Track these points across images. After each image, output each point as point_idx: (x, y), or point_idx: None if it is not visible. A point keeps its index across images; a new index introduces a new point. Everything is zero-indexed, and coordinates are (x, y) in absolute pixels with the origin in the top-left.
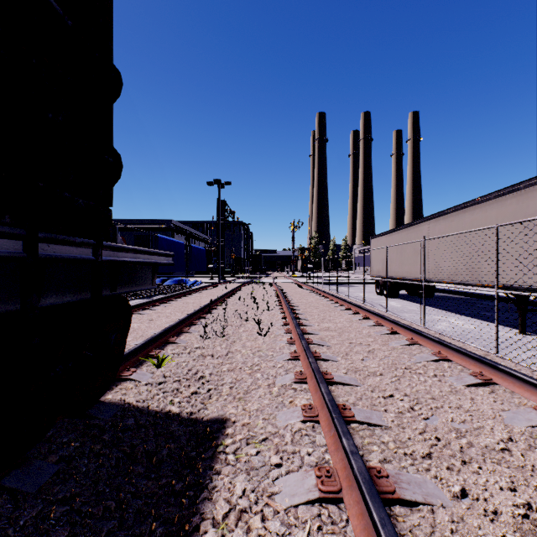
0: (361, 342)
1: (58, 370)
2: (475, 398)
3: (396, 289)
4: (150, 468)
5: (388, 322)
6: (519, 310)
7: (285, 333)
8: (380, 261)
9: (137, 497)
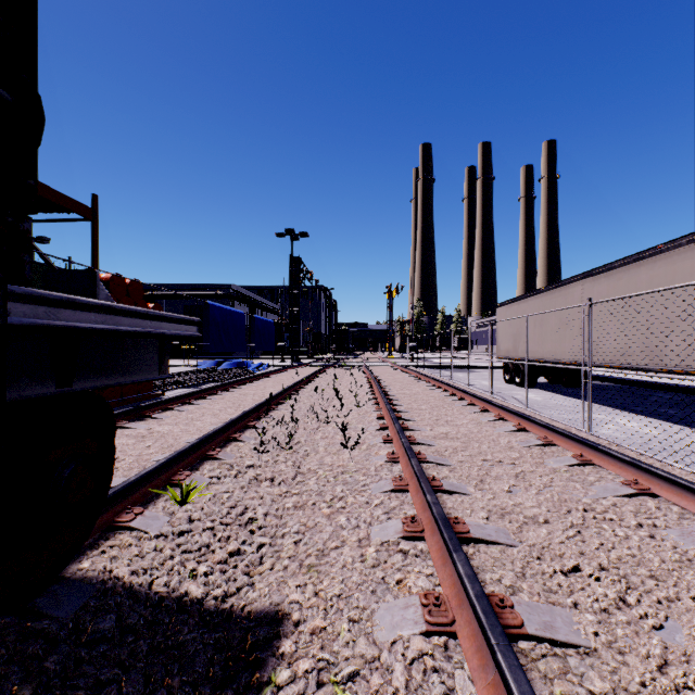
0: (500, 460)
1: None
2: None
3: (533, 375)
4: None
5: (537, 427)
6: None
7: (383, 443)
8: (510, 337)
9: None
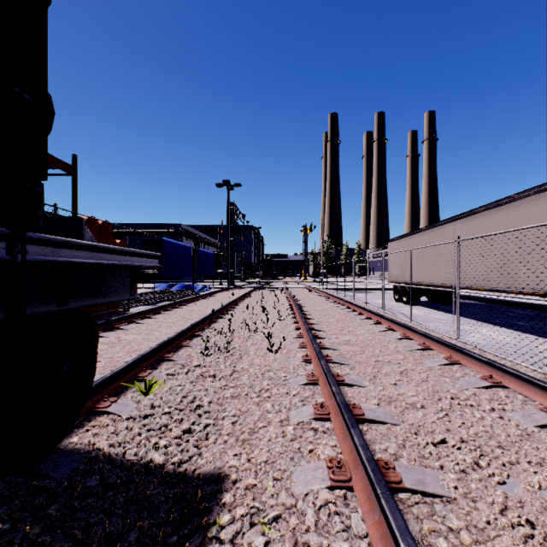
0: (389, 360)
1: None
2: None
3: (416, 295)
4: None
5: (418, 335)
6: None
7: (299, 348)
8: (399, 265)
9: None
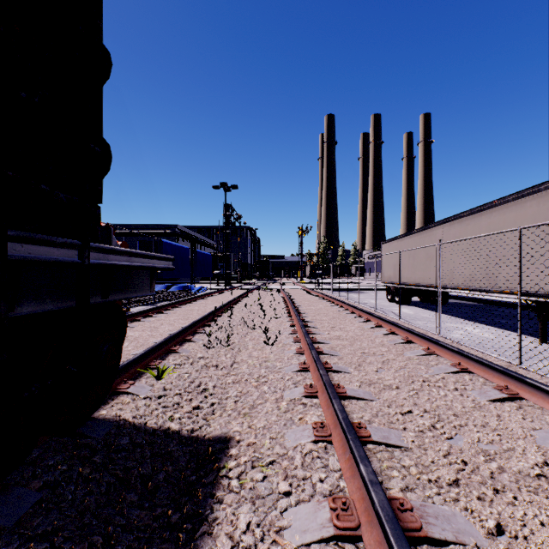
0: (374, 352)
1: (33, 389)
2: (501, 414)
3: (408, 295)
4: (144, 496)
5: (403, 331)
6: (540, 317)
7: (294, 342)
8: (391, 266)
9: (127, 531)
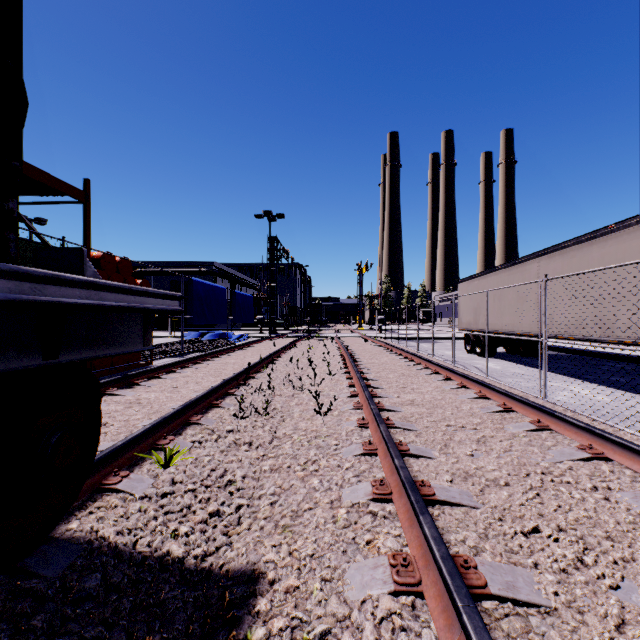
0: (463, 425)
1: None
2: None
3: (492, 345)
4: None
5: (497, 394)
6: None
7: (354, 409)
8: (471, 310)
9: None
